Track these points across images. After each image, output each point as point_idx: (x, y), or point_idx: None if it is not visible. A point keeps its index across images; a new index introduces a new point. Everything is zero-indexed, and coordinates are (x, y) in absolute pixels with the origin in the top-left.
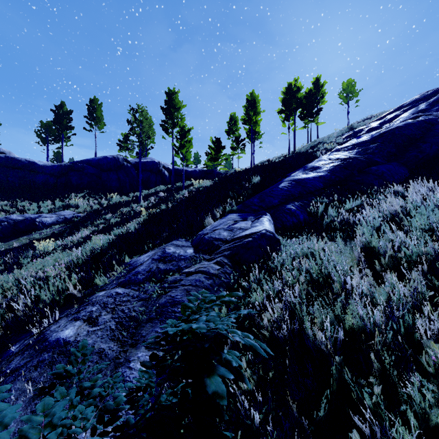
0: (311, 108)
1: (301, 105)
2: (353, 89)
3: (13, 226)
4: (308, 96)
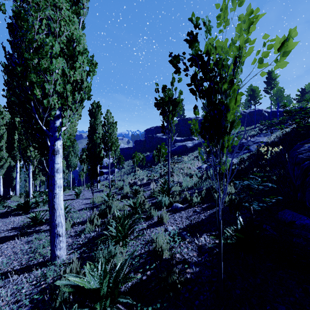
0: None
1: None
2: None
3: None
4: None
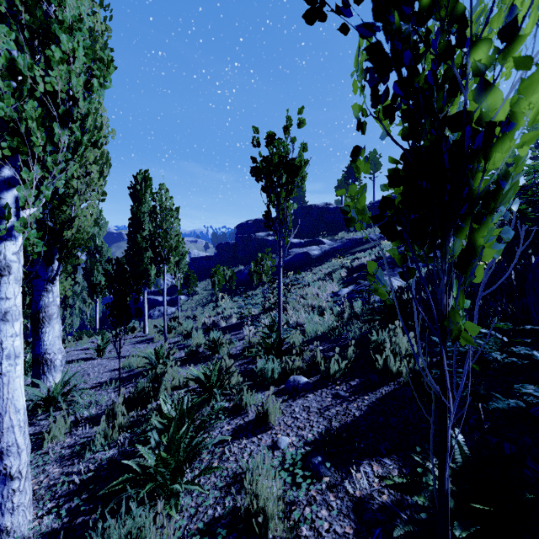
0: None
1: None
2: None
3: (358, 240)
4: None
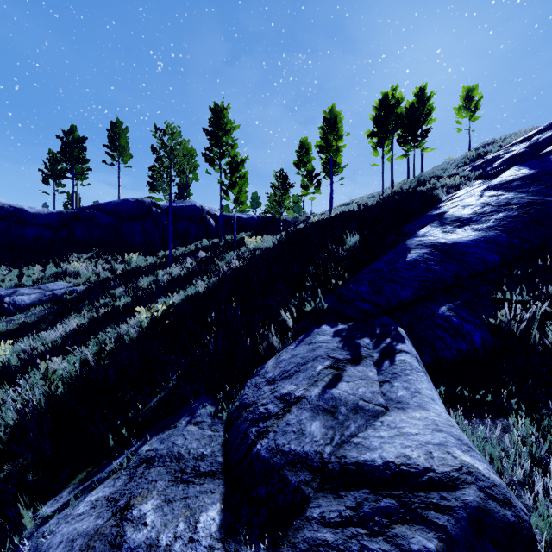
0: (415, 129)
1: (401, 125)
2: (476, 101)
3: None
4: (410, 112)
